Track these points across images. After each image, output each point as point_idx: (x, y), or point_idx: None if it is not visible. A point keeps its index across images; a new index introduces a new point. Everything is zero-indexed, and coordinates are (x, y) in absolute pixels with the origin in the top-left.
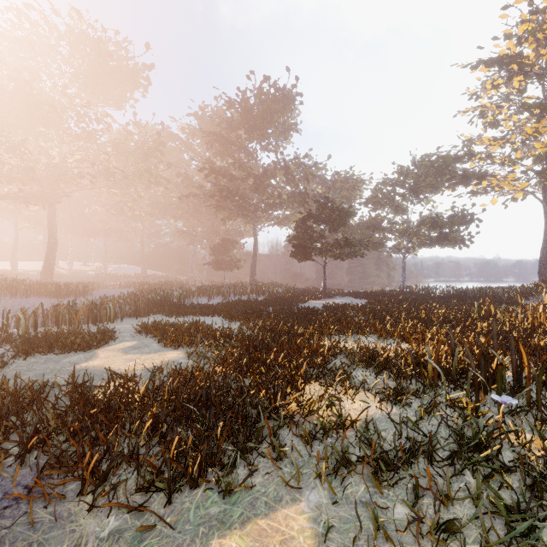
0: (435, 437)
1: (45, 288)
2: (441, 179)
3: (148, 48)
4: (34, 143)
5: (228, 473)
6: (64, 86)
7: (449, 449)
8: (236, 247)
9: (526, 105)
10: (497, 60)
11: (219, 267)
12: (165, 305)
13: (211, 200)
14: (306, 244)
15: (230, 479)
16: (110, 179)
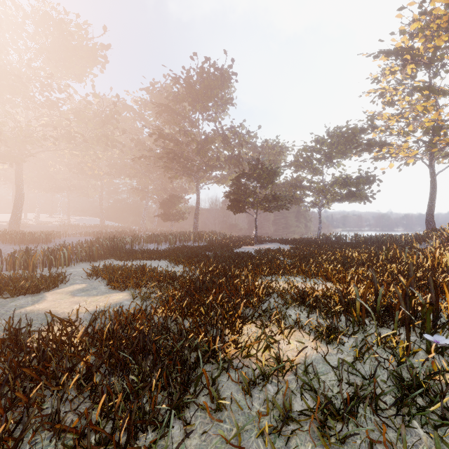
0: (373, 379)
1: (11, 236)
2: (350, 147)
3: (105, 30)
4: (1, 108)
5: (161, 437)
6: (29, 59)
7: (390, 394)
8: (181, 201)
9: (418, 87)
10: (394, 51)
11: (167, 218)
12: (117, 251)
13: (160, 161)
14: (240, 199)
15: (163, 442)
16: (72, 142)
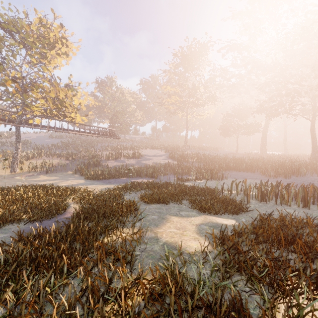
0: None
1: None
2: None
3: None
4: None
5: None
6: None
7: None
8: None
9: None
10: None
11: None
12: None
13: None
14: None
15: None
16: None
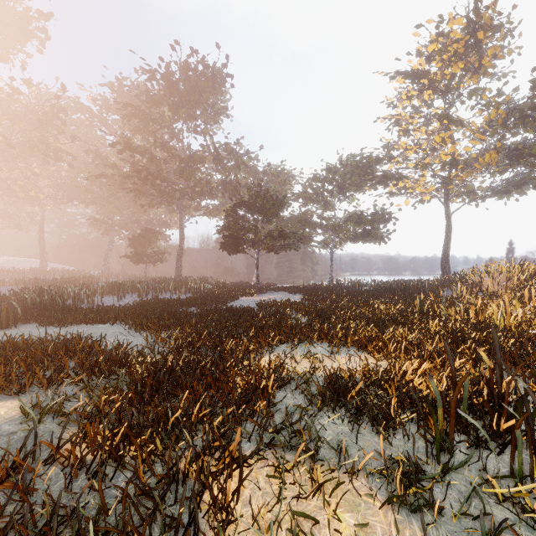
0: None
1: None
2: (364, 179)
3: None
4: None
5: None
6: None
7: None
8: (159, 238)
9: (437, 115)
10: (411, 73)
11: (138, 260)
12: (48, 309)
13: (128, 182)
14: (237, 235)
15: None
16: None
